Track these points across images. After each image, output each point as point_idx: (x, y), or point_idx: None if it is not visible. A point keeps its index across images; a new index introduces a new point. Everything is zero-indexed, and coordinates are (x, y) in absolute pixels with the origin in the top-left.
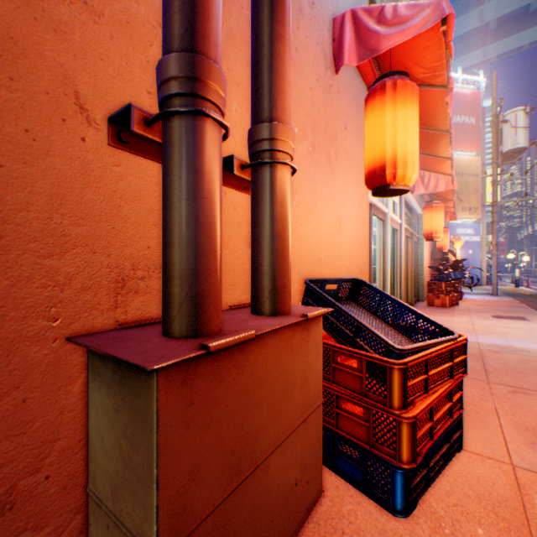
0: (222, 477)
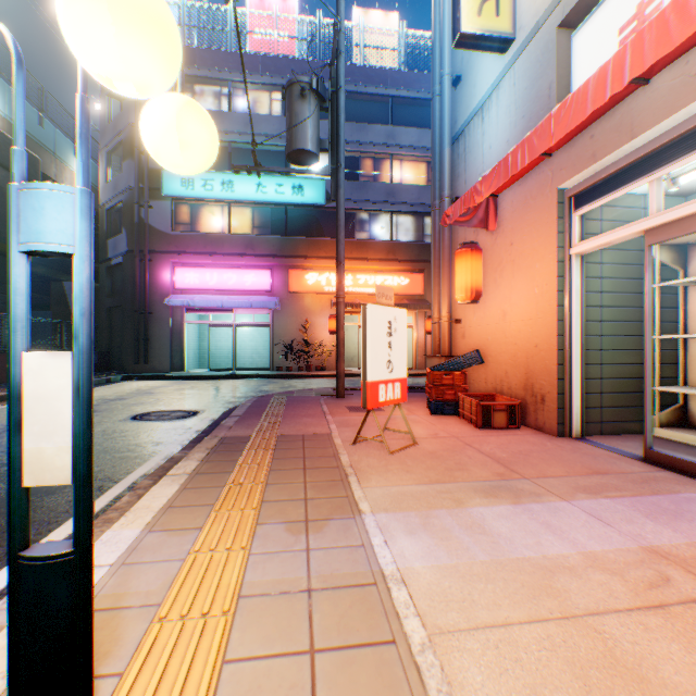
0: None
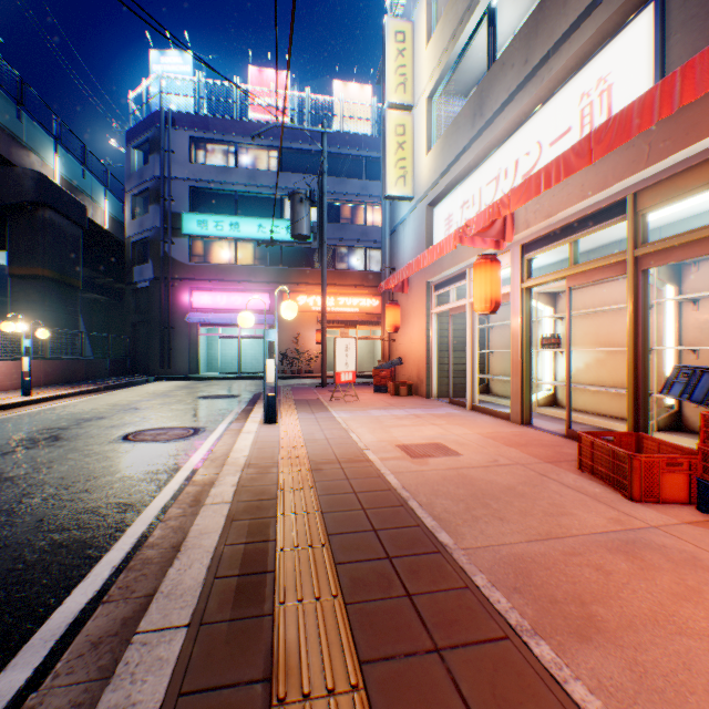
0: None
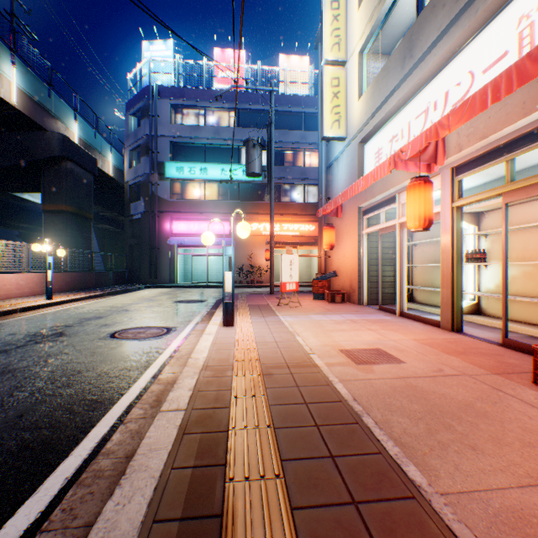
0: None
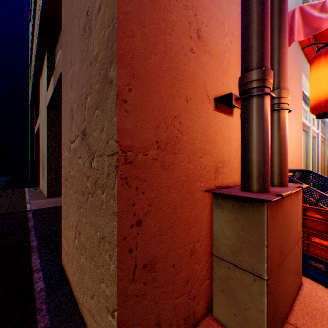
0: (277, 255)
